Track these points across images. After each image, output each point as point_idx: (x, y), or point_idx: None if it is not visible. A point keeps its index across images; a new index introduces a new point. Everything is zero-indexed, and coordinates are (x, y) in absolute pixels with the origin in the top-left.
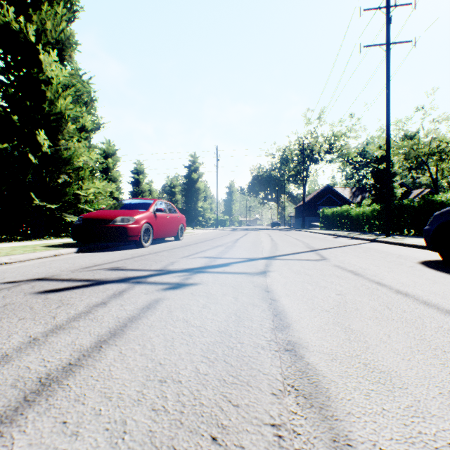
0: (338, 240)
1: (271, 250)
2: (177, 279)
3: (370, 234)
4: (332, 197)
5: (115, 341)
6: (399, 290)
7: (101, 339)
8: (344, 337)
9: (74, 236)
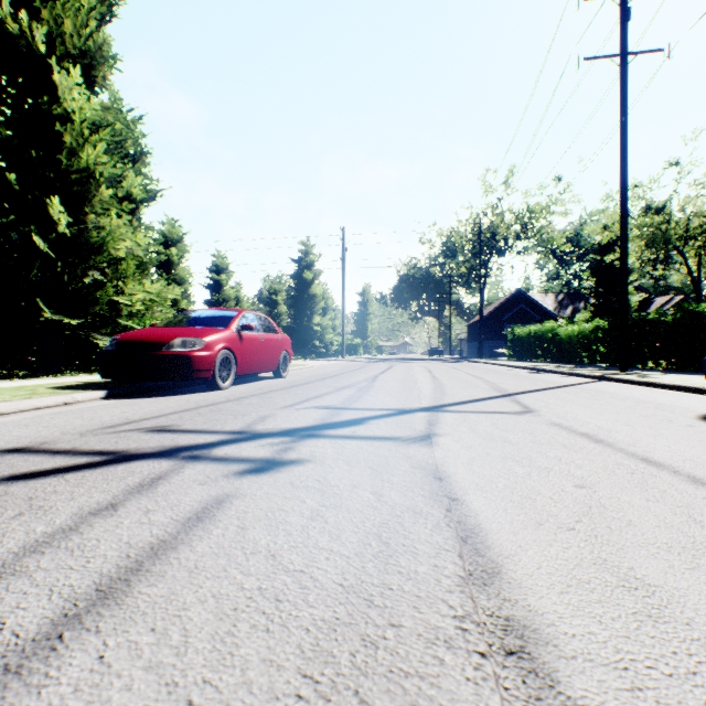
0: (543, 378)
1: (435, 395)
2: (267, 451)
3: (593, 367)
4: (527, 309)
5: (100, 618)
6: (695, 475)
7: (70, 610)
8: (636, 609)
9: (103, 371)
